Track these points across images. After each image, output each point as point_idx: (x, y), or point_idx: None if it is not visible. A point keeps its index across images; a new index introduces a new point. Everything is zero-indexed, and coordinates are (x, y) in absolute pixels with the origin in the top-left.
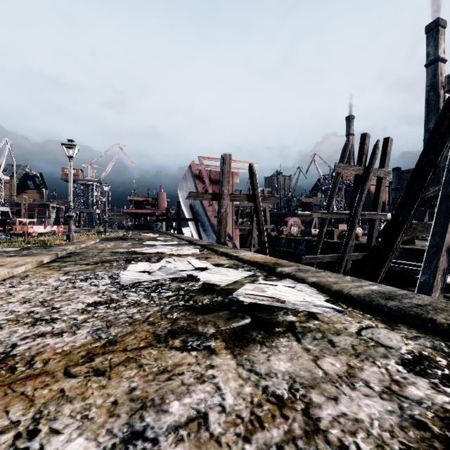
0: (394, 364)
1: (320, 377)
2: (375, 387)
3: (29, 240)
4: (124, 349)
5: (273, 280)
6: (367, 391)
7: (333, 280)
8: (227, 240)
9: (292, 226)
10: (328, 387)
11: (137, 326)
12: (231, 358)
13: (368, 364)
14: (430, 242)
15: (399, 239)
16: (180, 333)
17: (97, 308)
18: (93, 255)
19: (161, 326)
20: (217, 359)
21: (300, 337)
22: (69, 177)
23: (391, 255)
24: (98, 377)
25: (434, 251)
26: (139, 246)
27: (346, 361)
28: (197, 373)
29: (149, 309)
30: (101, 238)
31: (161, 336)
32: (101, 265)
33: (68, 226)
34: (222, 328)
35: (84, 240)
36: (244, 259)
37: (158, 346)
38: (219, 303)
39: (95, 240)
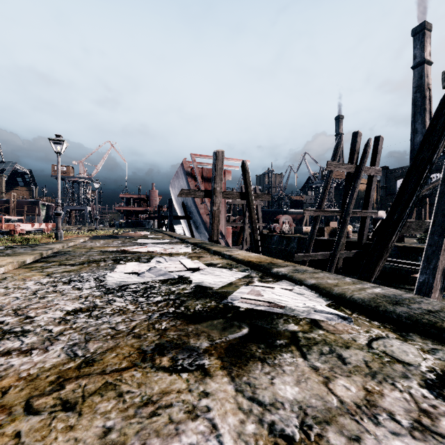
0: (418, 387)
1: (336, 408)
2: (403, 421)
3: (14, 239)
4: (102, 371)
5: (269, 281)
6: (394, 428)
7: (333, 282)
8: (219, 238)
9: (283, 224)
10: (346, 421)
11: (120, 340)
12: (229, 382)
13: (387, 387)
14: (429, 241)
15: (393, 237)
16: (169, 348)
17: (77, 317)
18: (81, 254)
19: (147, 339)
20: (212, 384)
21: (305, 351)
22: (57, 174)
23: (386, 254)
24: (65, 413)
25: (433, 250)
26: (129, 244)
27: (362, 383)
28: (188, 405)
29: (135, 318)
30: (91, 236)
31: (147, 352)
32: (87, 265)
33: (56, 224)
34: (217, 340)
35: (72, 239)
36: (238, 258)
37: (143, 367)
38: (212, 309)
39: (85, 239)
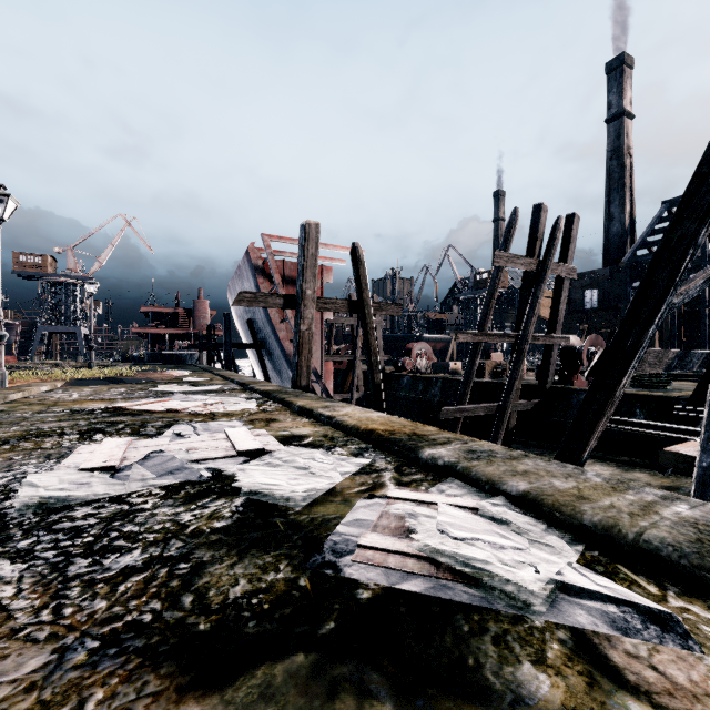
0: None
1: None
2: None
3: None
4: None
5: (419, 482)
6: None
7: (569, 487)
8: (313, 381)
9: (418, 357)
10: None
11: None
12: None
13: None
14: None
15: (625, 379)
16: None
17: None
18: (18, 420)
19: None
20: None
21: None
22: None
23: (610, 408)
24: None
25: None
26: (139, 395)
27: None
28: None
29: (1, 671)
30: (69, 380)
31: None
32: (10, 448)
33: None
34: None
35: (26, 385)
36: (346, 423)
37: None
38: (277, 600)
39: (54, 385)
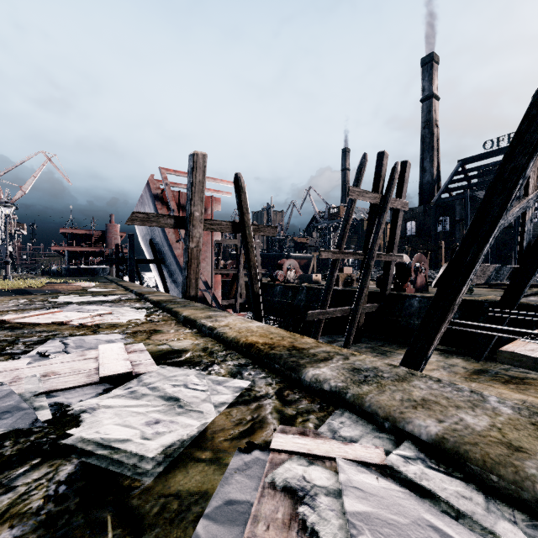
0: None
1: None
2: None
3: None
4: None
5: (305, 414)
6: None
7: (487, 427)
8: (203, 290)
9: (288, 270)
10: None
11: None
12: None
13: None
14: None
15: (463, 289)
16: None
17: None
18: None
19: None
20: None
21: None
22: None
23: (451, 313)
24: None
25: None
26: (35, 306)
27: None
28: None
29: None
30: None
31: None
32: None
33: None
34: None
35: None
36: (226, 336)
37: None
38: None
39: None
